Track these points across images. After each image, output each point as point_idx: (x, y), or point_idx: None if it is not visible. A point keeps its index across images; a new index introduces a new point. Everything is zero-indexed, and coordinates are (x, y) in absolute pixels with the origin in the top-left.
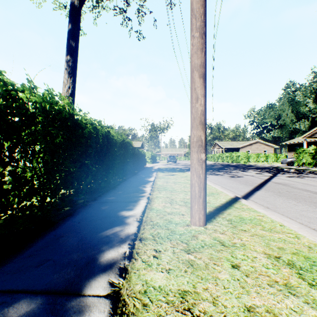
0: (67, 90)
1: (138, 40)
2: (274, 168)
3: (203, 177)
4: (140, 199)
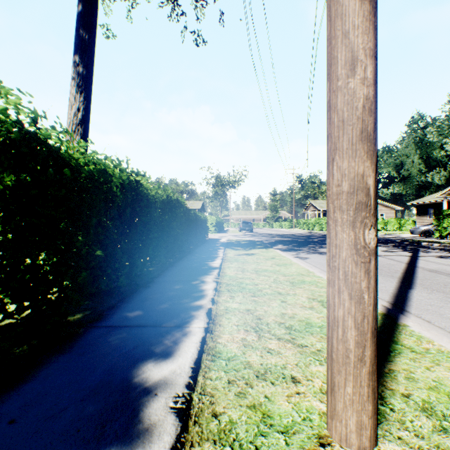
0: (75, 114)
1: (196, 45)
2: (405, 241)
3: (372, 300)
4: (193, 317)
